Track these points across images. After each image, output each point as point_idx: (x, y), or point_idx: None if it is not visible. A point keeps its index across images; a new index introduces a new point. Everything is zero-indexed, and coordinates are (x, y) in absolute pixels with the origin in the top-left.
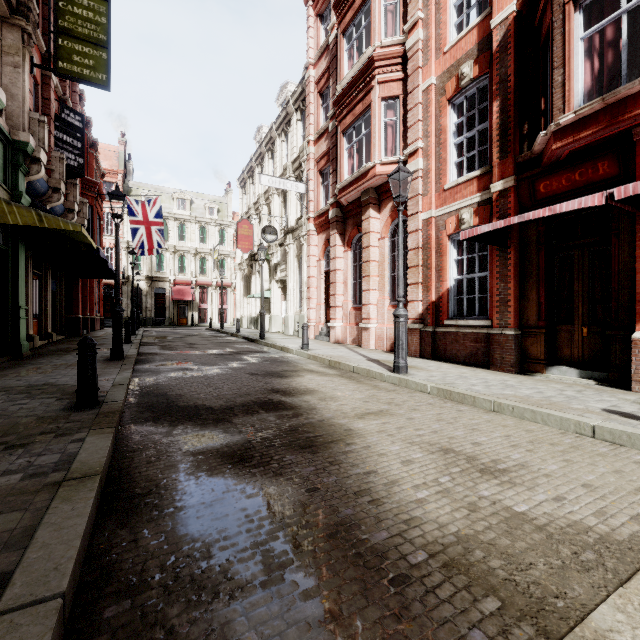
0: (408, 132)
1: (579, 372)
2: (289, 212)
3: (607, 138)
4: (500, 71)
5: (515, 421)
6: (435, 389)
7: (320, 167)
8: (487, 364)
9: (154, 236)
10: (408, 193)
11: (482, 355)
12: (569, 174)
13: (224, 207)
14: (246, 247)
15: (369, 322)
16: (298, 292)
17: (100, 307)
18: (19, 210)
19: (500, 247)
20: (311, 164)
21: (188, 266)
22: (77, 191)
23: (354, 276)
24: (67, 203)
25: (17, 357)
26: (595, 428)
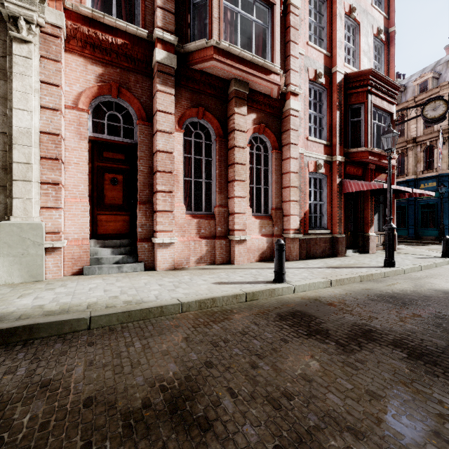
0: (291, 72)
1: (352, 250)
2: None
3: (365, 162)
4: (339, 98)
5: (448, 267)
6: (423, 267)
7: None
8: (330, 255)
9: None
10: (291, 124)
11: (328, 250)
12: (354, 168)
13: None
14: None
15: (246, 234)
16: None
17: None
18: None
19: (339, 191)
20: None
21: None
22: None
23: (183, 171)
24: None
25: None
26: (448, 261)
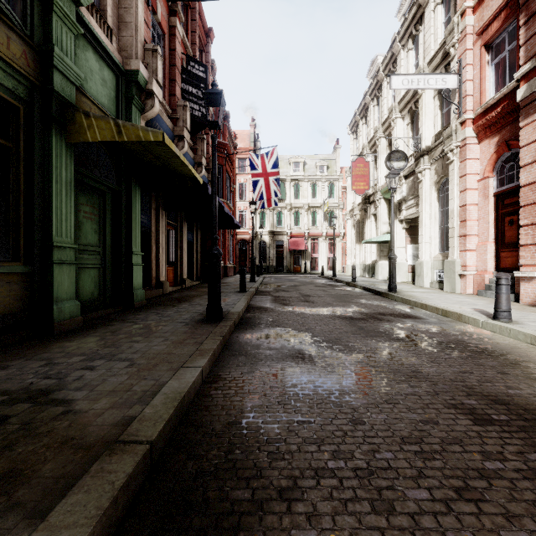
0: None
1: None
2: (423, 129)
3: None
4: None
5: None
6: None
7: (488, 37)
8: None
9: (271, 186)
10: None
11: None
12: None
13: (332, 163)
14: (361, 188)
15: None
16: (437, 231)
17: (233, 257)
18: (97, 122)
19: None
20: (468, 42)
21: (301, 220)
22: (204, 145)
23: None
24: (196, 157)
25: (129, 307)
26: None
